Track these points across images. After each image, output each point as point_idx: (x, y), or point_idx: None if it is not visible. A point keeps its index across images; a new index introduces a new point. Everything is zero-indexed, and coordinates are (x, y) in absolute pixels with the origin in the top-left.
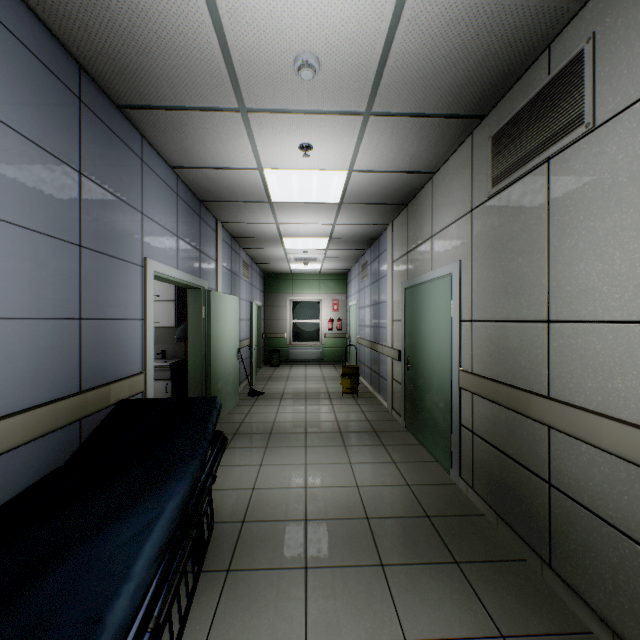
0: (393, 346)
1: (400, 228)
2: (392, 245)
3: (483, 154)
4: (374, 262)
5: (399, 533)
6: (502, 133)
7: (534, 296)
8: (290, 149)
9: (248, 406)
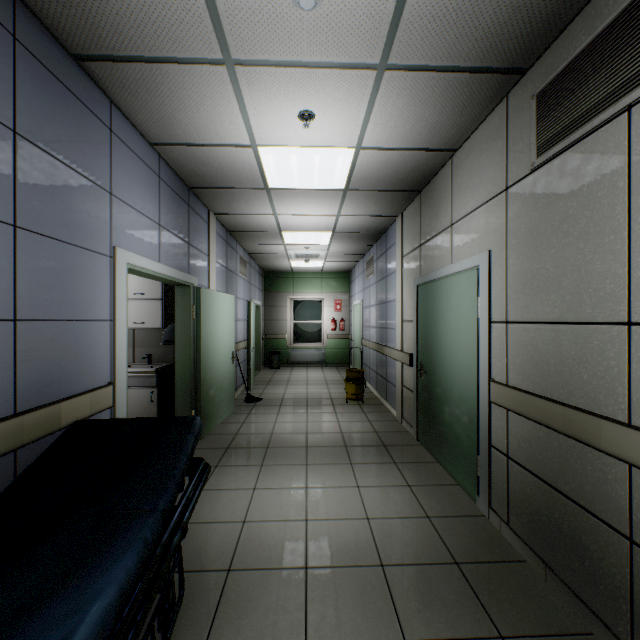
0: (403, 349)
1: (411, 219)
2: (402, 238)
3: (523, 118)
4: (380, 258)
5: (423, 589)
6: (553, 86)
7: (605, 290)
8: (288, 119)
9: (244, 414)
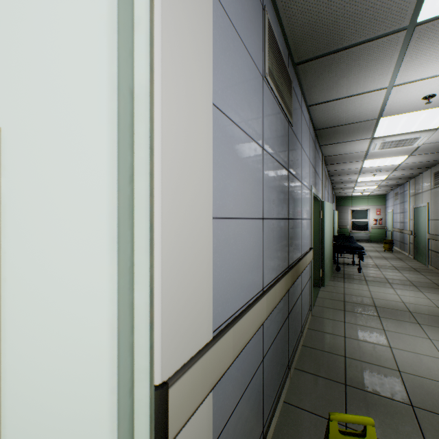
0: (409, 230)
1: (412, 184)
2: (409, 190)
3: (432, 176)
4: (401, 194)
5: (402, 268)
6: (435, 174)
7: None
8: (369, 175)
9: None
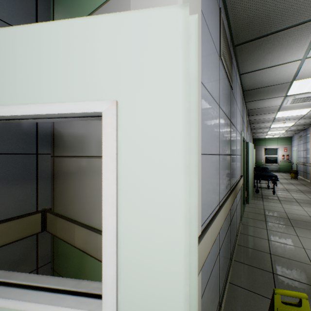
0: None
1: None
2: (310, 133)
3: None
4: (304, 136)
5: (307, 191)
6: None
7: None
8: (280, 123)
9: None
